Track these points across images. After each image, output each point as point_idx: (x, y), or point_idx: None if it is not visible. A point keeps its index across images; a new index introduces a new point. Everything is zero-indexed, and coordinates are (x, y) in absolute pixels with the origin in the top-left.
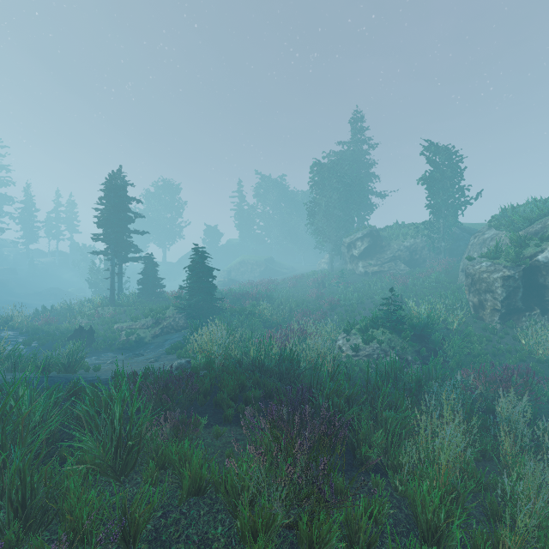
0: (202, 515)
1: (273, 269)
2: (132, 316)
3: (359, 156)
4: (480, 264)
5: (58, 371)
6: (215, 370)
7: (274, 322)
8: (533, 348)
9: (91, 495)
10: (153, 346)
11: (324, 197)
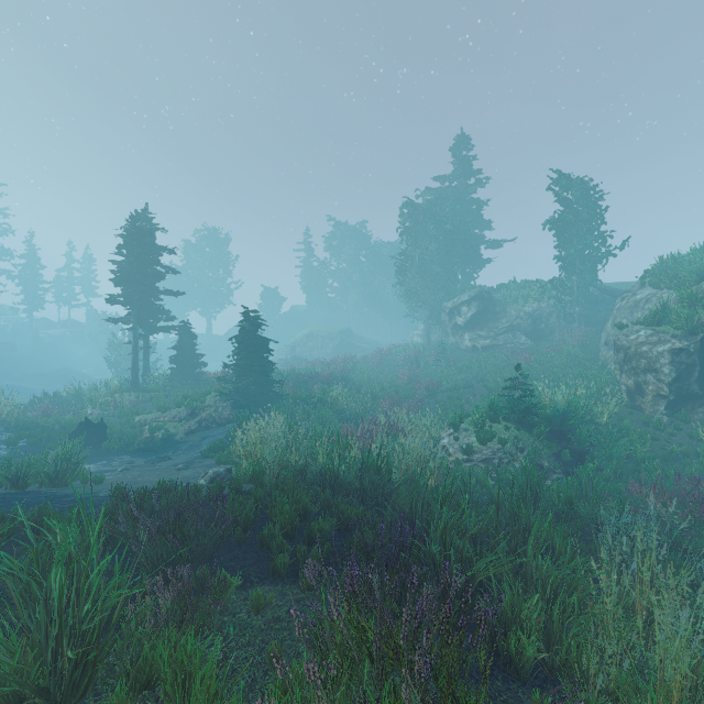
0: None
1: (350, 344)
2: (159, 404)
3: (464, 195)
4: (637, 333)
5: (40, 484)
6: (266, 484)
7: (353, 414)
8: None
9: None
10: (187, 445)
11: (418, 248)
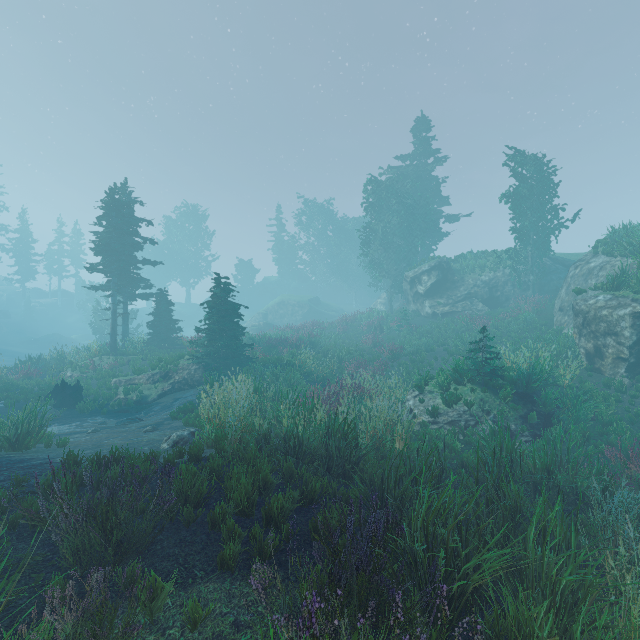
0: None
1: (318, 312)
2: (135, 367)
3: (424, 172)
4: (596, 298)
5: None
6: (227, 450)
7: (320, 376)
8: None
9: None
10: (159, 407)
11: (381, 222)
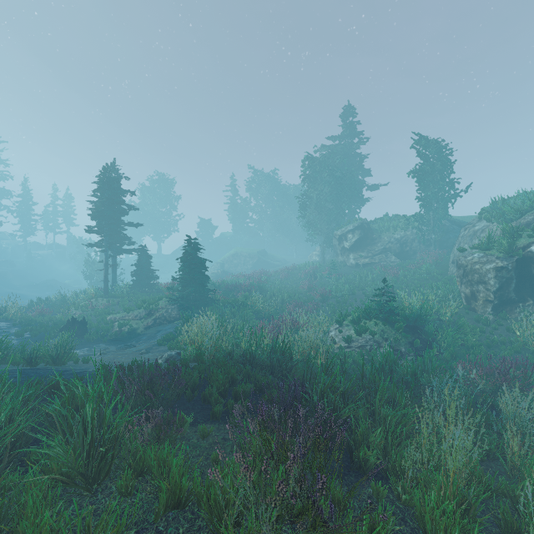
0: (181, 533)
1: (265, 261)
2: (125, 307)
3: (350, 150)
4: (472, 255)
5: (46, 363)
6: (205, 362)
7: (267, 314)
8: (527, 340)
9: (46, 517)
10: (146, 337)
11: (316, 190)
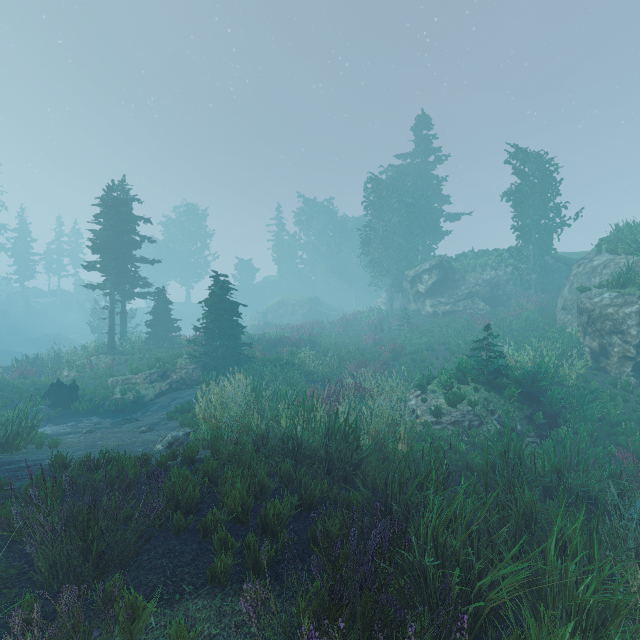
0: None
1: (318, 311)
2: (132, 366)
3: (425, 171)
4: (601, 296)
5: None
6: (222, 451)
7: (320, 375)
8: None
9: None
10: (156, 407)
11: (382, 221)
